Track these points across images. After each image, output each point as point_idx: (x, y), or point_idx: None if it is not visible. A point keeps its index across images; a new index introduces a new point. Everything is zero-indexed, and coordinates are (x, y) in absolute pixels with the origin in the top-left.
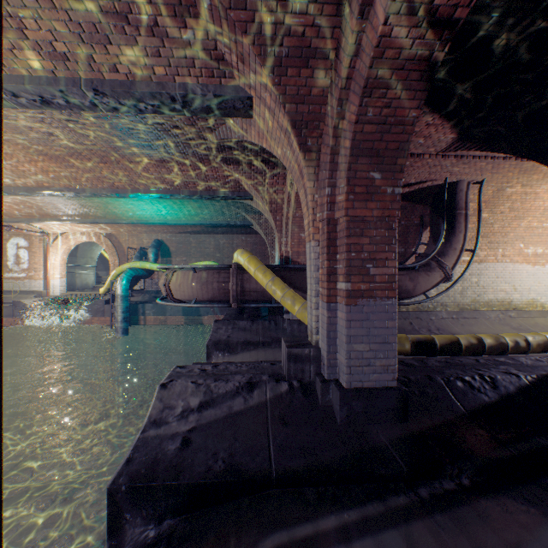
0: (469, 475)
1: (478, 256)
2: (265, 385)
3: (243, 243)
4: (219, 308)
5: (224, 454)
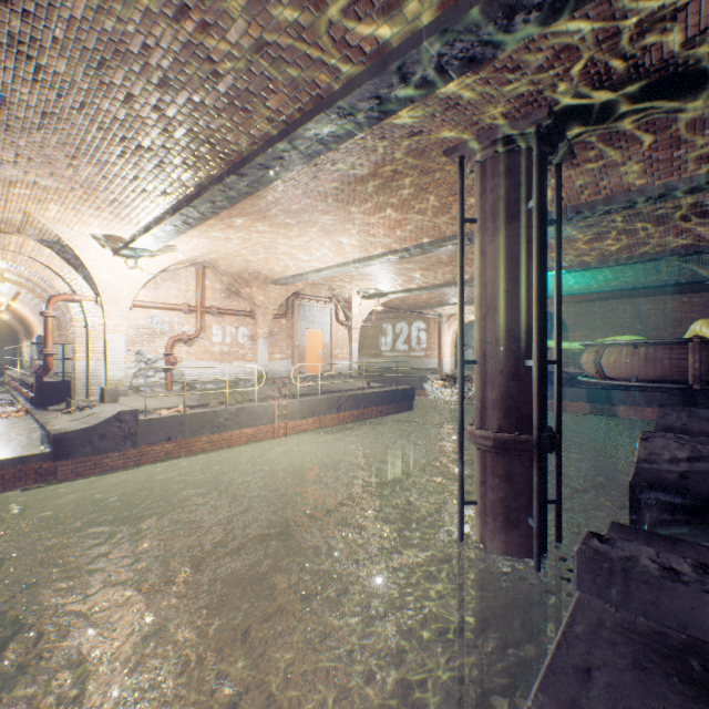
0: None
1: None
2: None
3: (683, 307)
4: (642, 398)
5: None
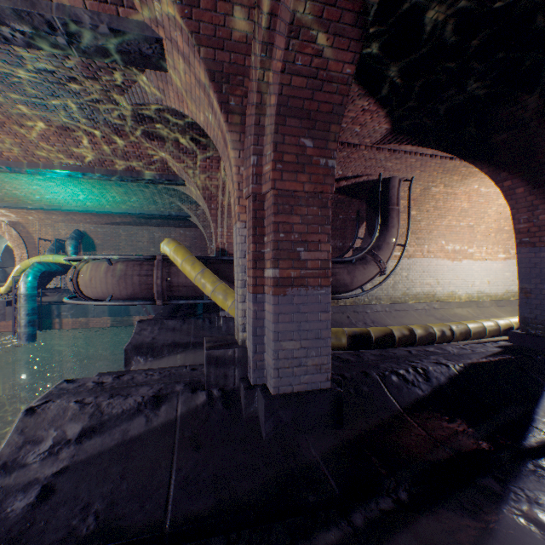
0: (407, 487)
1: (407, 251)
2: (176, 398)
3: (182, 237)
4: (153, 307)
5: (101, 504)
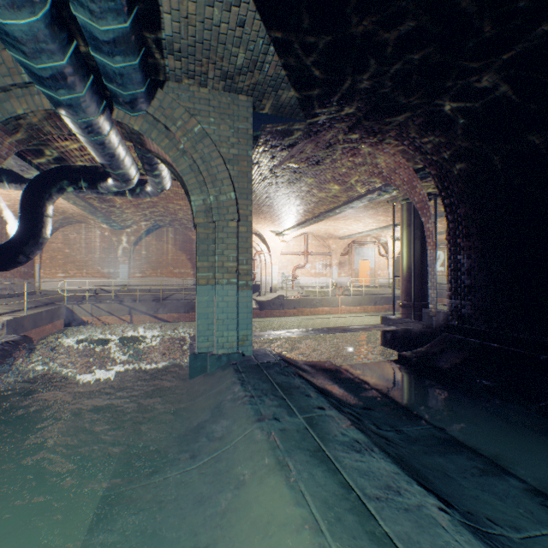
0: None
1: None
2: None
3: None
4: None
5: None
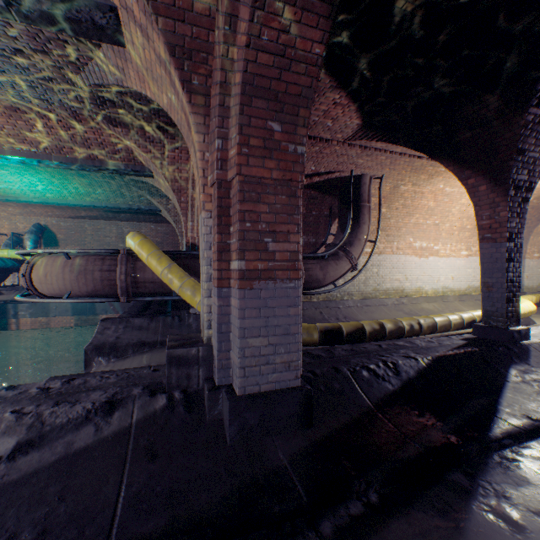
0: (378, 488)
1: (378, 248)
2: (132, 403)
3: (153, 233)
4: (121, 305)
5: (30, 534)
